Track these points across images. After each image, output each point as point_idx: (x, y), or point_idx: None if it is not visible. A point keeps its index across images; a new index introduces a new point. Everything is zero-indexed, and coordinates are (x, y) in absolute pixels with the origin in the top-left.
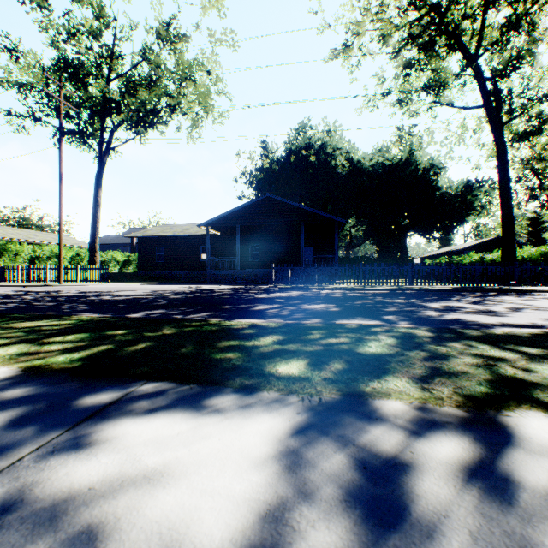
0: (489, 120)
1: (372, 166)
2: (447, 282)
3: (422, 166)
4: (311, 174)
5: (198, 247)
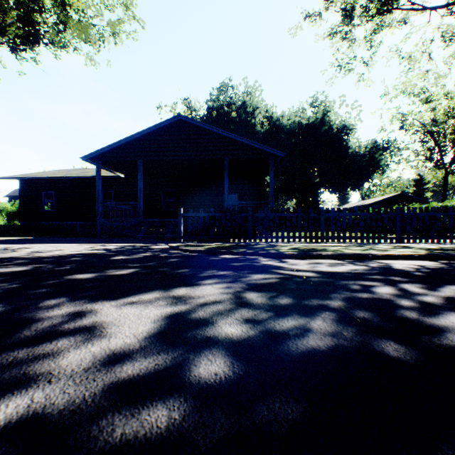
0: None
1: (289, 126)
2: None
3: (334, 127)
4: (232, 130)
5: None
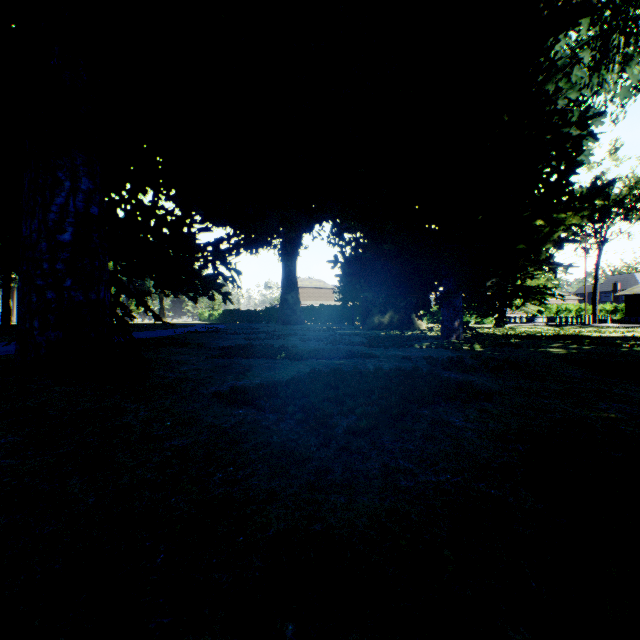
0: None
1: None
2: None
3: None
4: None
5: None
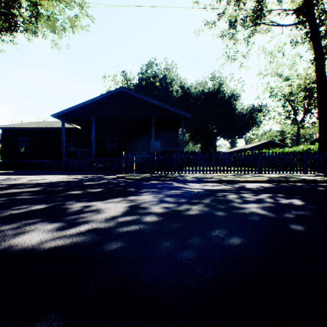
0: (312, 32)
1: (196, 93)
2: (292, 169)
3: (226, 95)
4: (156, 95)
5: (61, 139)
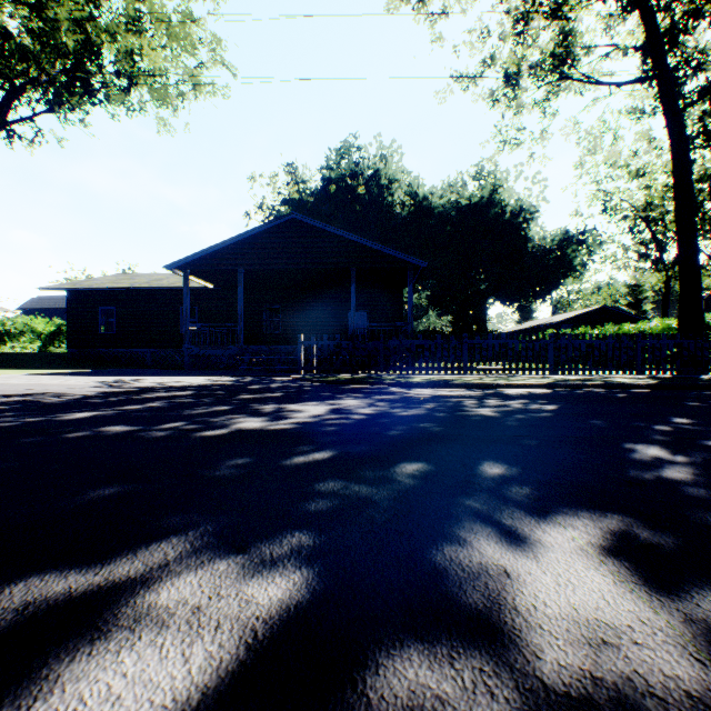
0: (663, 99)
1: (443, 207)
2: (615, 367)
3: (508, 209)
4: (359, 213)
5: (175, 308)
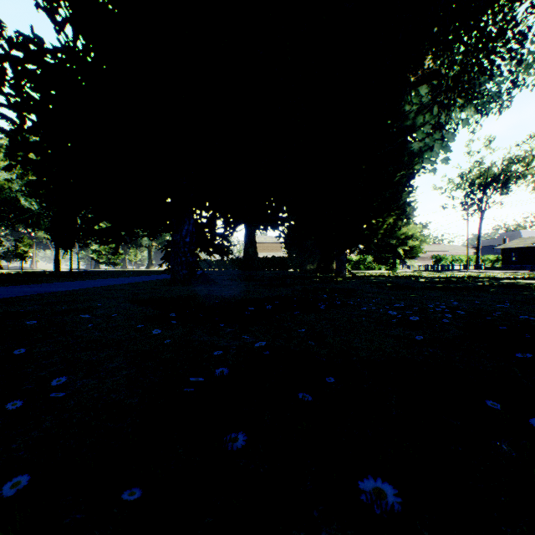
0: None
1: None
2: None
3: None
4: None
5: None
